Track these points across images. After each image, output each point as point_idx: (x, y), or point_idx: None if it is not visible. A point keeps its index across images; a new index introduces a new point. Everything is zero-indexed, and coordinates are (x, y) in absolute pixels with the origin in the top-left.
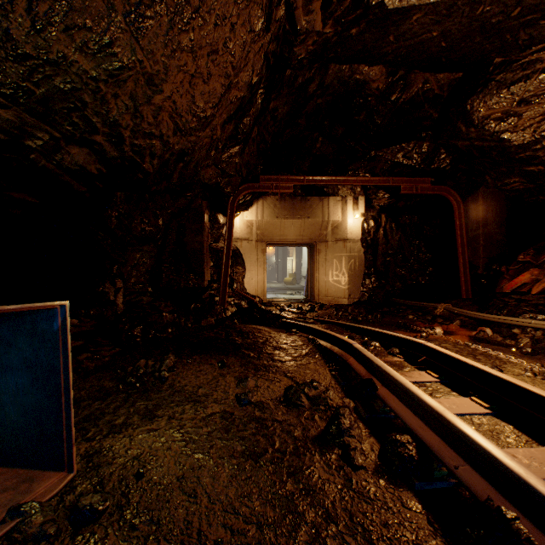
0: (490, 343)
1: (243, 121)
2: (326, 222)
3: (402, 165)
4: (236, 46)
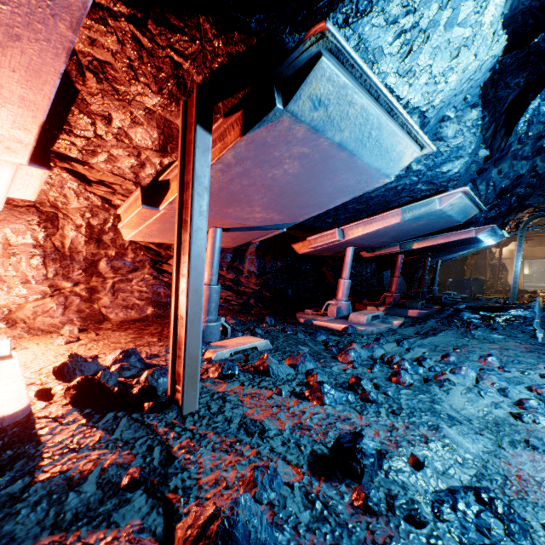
0: None
1: None
2: None
3: None
4: None
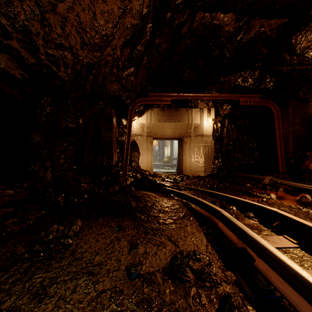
0: None
1: (136, 47)
2: (190, 124)
3: (241, 86)
4: None
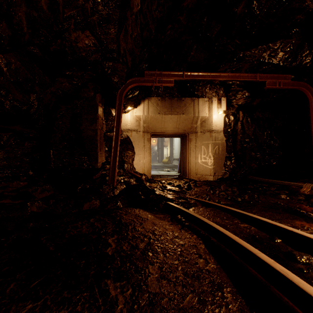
0: None
1: None
2: (196, 117)
3: (266, 64)
4: None
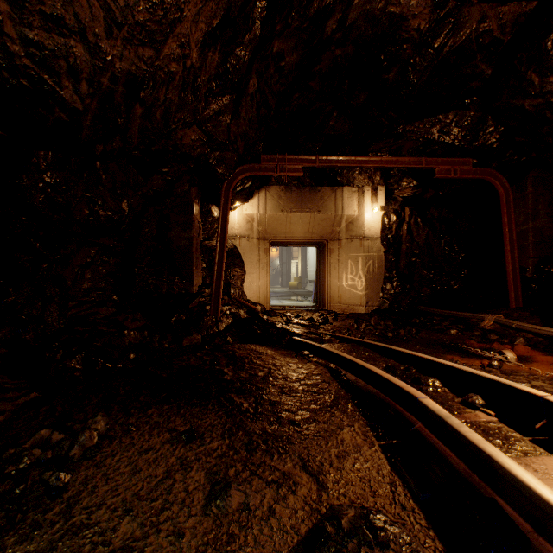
0: None
1: (234, 52)
2: (340, 217)
3: (437, 143)
4: None
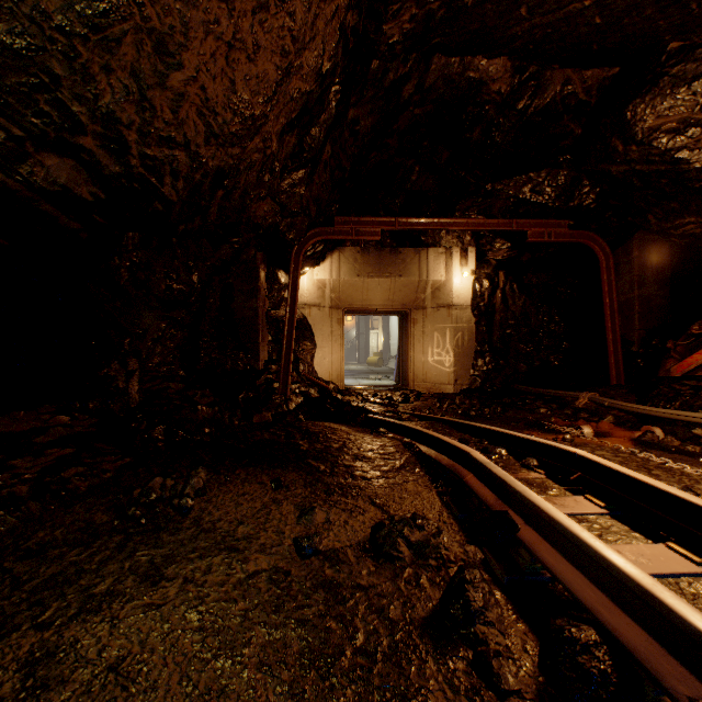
0: (664, 450)
1: (310, 132)
2: (424, 282)
3: (529, 203)
4: (297, 2)
